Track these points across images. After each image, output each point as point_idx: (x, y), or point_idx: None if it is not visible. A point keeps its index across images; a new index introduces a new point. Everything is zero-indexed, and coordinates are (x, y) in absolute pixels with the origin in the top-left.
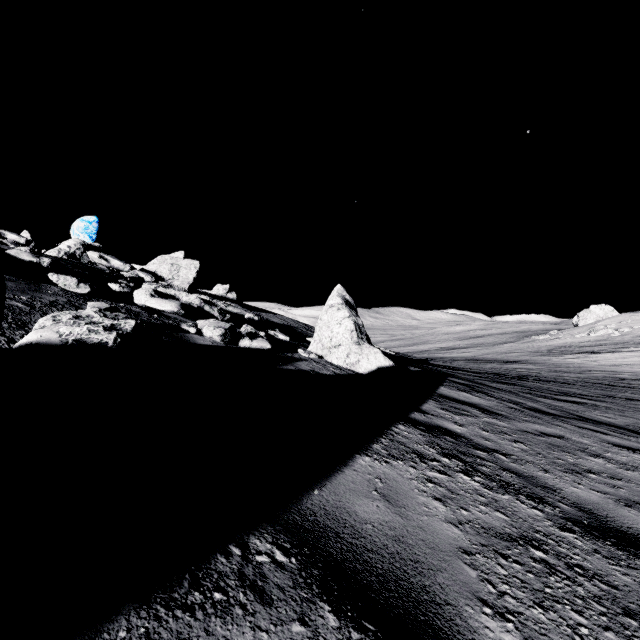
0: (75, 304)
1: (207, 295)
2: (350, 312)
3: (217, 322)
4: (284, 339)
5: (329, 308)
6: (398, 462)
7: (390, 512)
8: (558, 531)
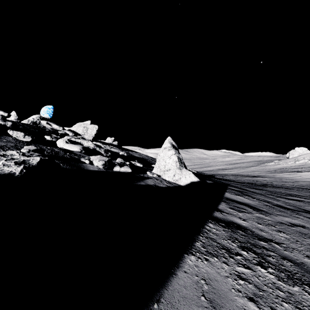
0: (18, 147)
1: (102, 143)
2: (175, 151)
3: (101, 157)
4: (139, 166)
5: (164, 149)
6: (214, 259)
7: None
8: None
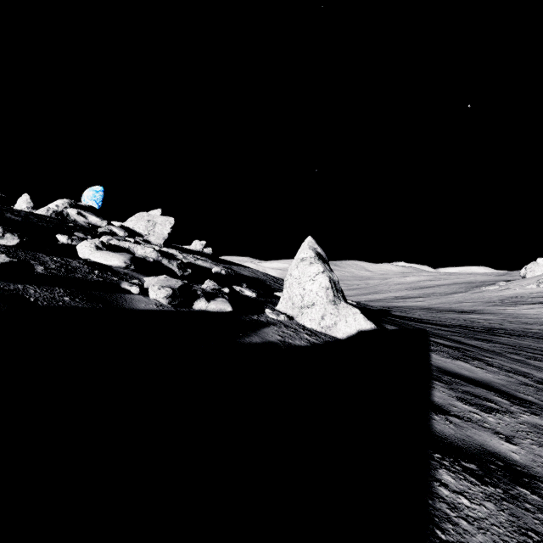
0: None
1: (183, 250)
2: (324, 266)
3: (167, 279)
4: (250, 295)
5: (300, 262)
6: None
7: None
8: None
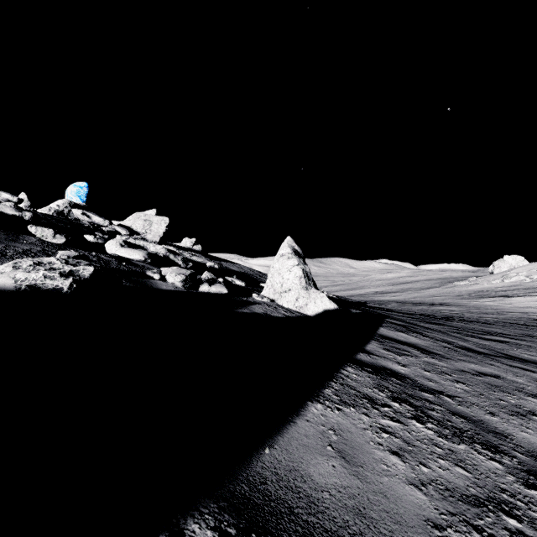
0: (48, 252)
1: (176, 247)
2: (299, 260)
3: (179, 269)
4: (240, 284)
5: (280, 257)
6: (350, 409)
7: (347, 473)
8: (524, 489)
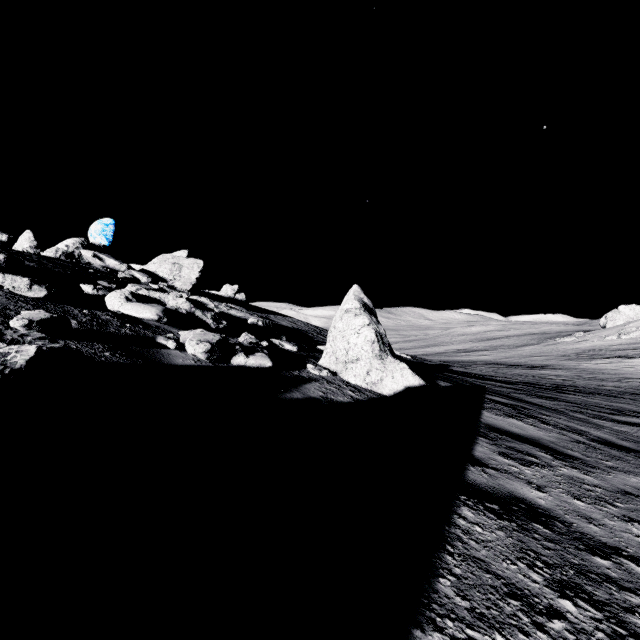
0: (9, 313)
1: (213, 296)
2: (370, 318)
3: (204, 333)
4: (291, 349)
5: (344, 313)
6: (497, 639)
7: None
8: None
